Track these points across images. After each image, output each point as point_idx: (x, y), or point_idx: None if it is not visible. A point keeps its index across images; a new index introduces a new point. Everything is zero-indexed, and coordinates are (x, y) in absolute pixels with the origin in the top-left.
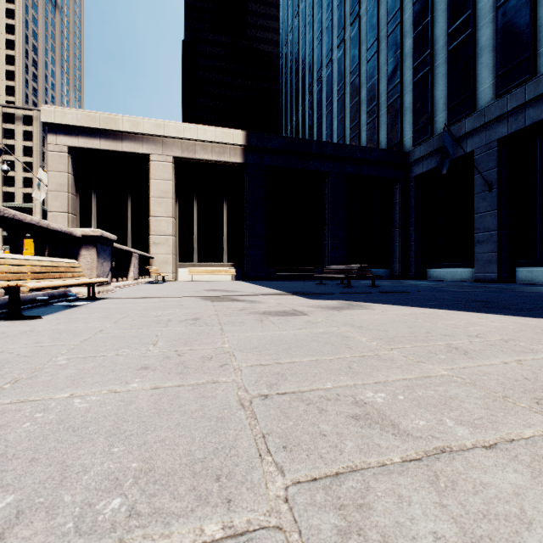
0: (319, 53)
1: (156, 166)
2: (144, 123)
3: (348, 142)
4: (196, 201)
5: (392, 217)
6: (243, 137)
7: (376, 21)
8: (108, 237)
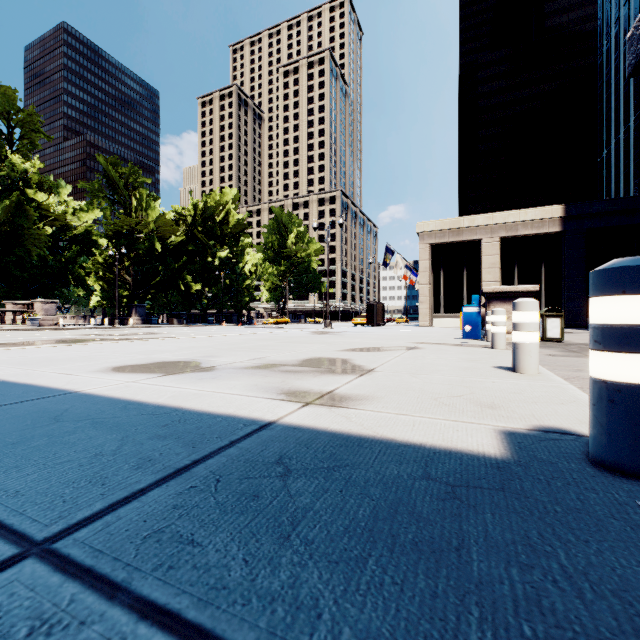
0: None
1: (486, 246)
2: (478, 218)
3: None
4: (516, 266)
5: None
6: (561, 211)
7: None
8: None
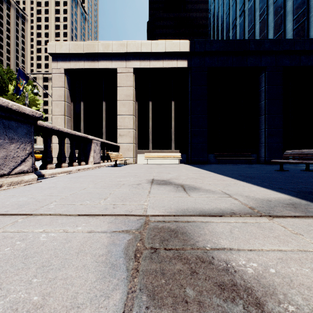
0: None
1: (121, 77)
2: (113, 44)
3: None
4: (151, 102)
5: None
6: (187, 45)
7: None
8: (10, 107)
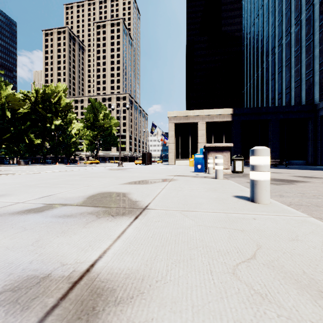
0: (267, 48)
1: (200, 126)
2: (196, 112)
3: (284, 95)
4: (213, 136)
5: (307, 135)
6: (231, 111)
7: (299, 38)
8: None
